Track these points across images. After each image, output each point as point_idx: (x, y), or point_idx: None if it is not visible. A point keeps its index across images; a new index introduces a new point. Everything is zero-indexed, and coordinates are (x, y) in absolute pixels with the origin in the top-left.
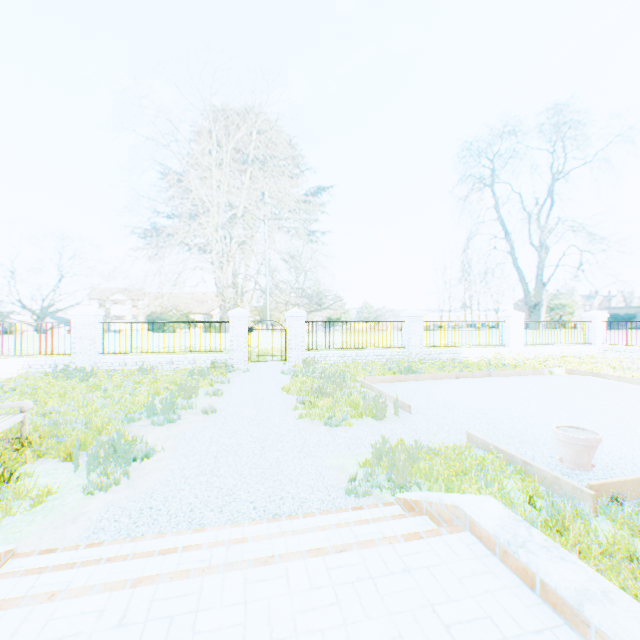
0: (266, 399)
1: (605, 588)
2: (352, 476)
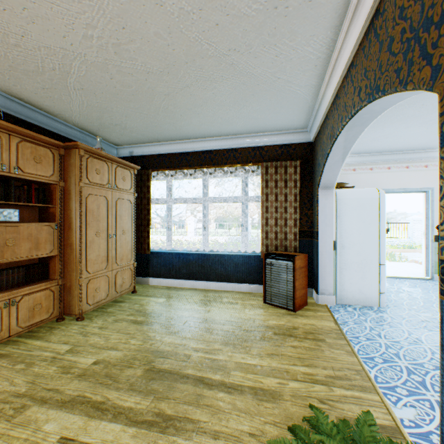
0: None
1: None
2: None
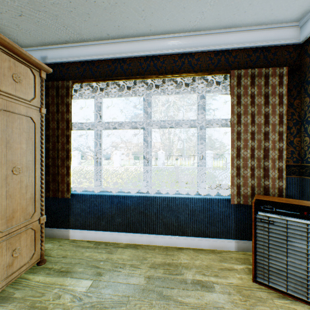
0: None
1: None
2: None
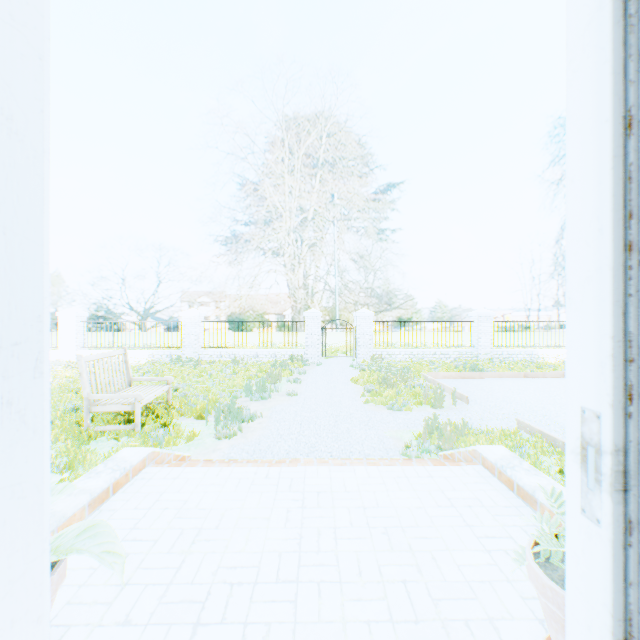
0: (337, 387)
1: (556, 487)
2: (407, 443)
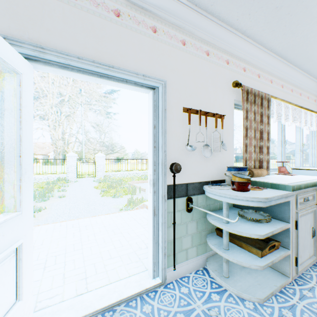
0: (87, 191)
1: None
2: (121, 209)
